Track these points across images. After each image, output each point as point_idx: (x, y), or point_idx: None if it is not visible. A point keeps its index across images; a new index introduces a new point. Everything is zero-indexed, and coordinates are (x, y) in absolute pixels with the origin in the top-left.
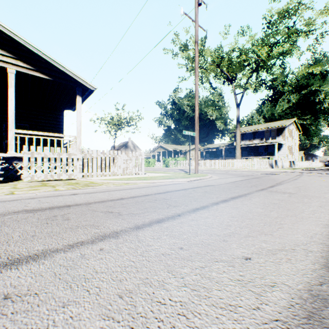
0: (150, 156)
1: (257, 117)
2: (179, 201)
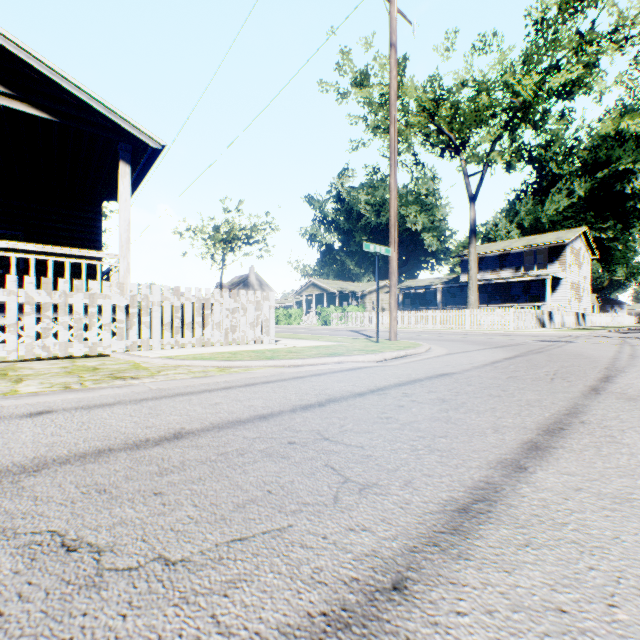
0: (293, 304)
1: (506, 227)
2: (375, 453)
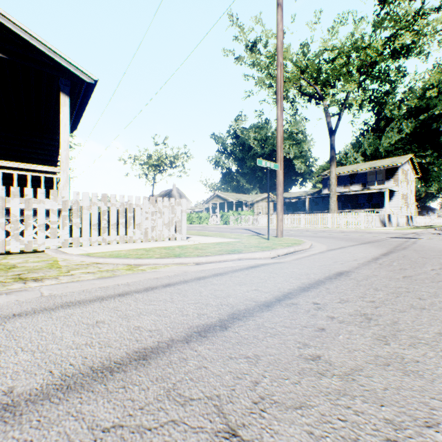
0: (203, 209)
1: (354, 155)
2: None
